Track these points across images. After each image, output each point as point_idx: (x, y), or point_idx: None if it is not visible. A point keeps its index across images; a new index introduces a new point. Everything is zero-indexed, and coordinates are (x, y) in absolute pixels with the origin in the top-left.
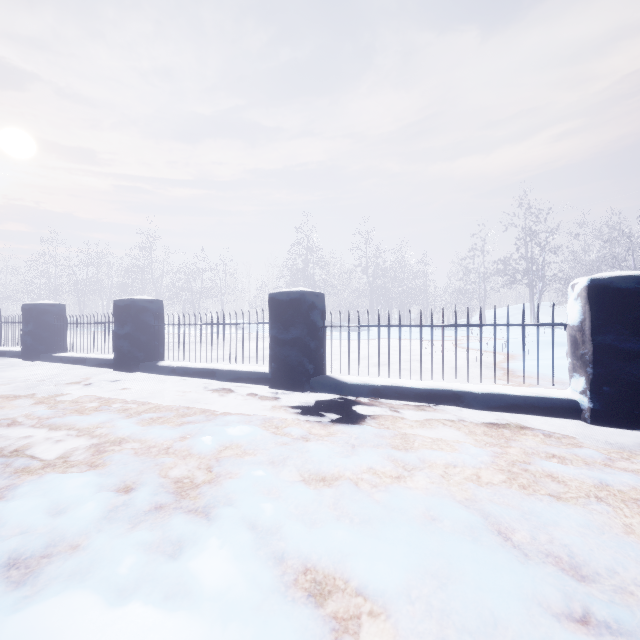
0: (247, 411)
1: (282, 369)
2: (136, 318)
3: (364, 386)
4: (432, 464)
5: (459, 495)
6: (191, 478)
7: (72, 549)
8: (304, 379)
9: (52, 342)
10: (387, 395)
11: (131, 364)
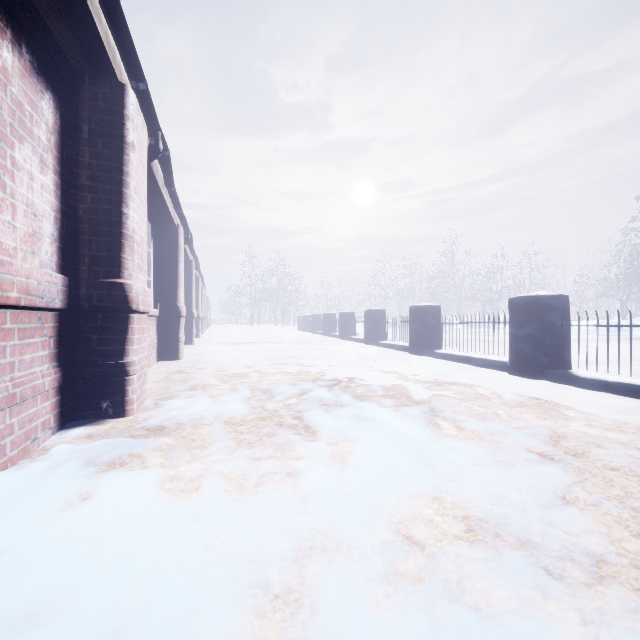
0: (475, 382)
1: (518, 359)
2: (421, 318)
3: (595, 381)
4: (572, 421)
5: (562, 430)
6: (420, 395)
7: (373, 398)
8: (536, 369)
9: (378, 334)
10: (618, 391)
11: (418, 350)
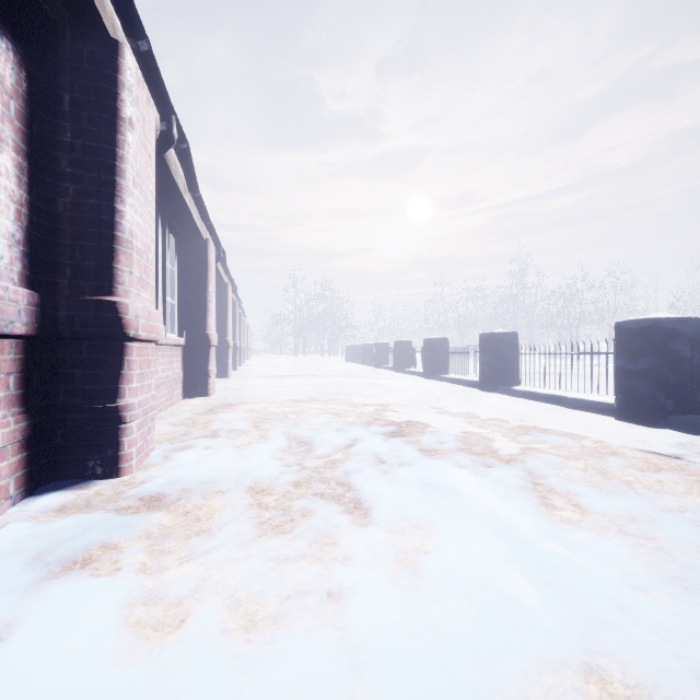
0: (575, 430)
1: (629, 401)
2: (495, 348)
3: None
4: None
5: None
6: (507, 449)
7: (444, 453)
8: (657, 414)
9: (440, 366)
10: None
11: (491, 386)
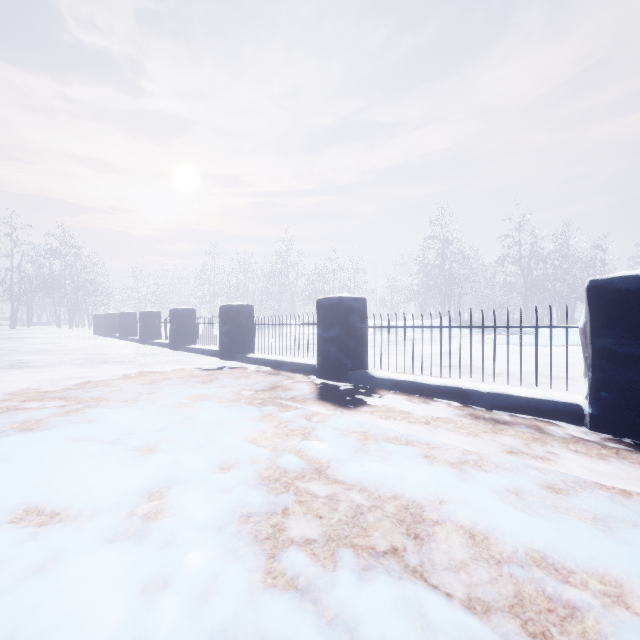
0: None
1: (629, 404)
2: (344, 319)
3: None
4: None
5: None
6: None
7: None
8: None
9: (244, 343)
10: None
11: (340, 373)
